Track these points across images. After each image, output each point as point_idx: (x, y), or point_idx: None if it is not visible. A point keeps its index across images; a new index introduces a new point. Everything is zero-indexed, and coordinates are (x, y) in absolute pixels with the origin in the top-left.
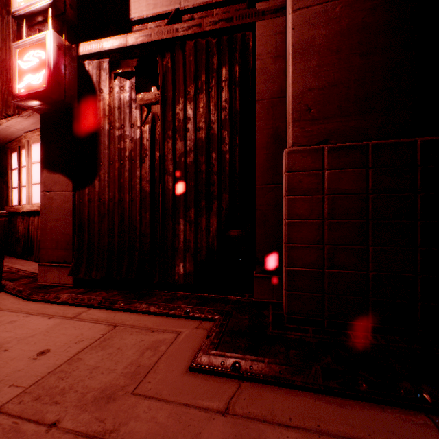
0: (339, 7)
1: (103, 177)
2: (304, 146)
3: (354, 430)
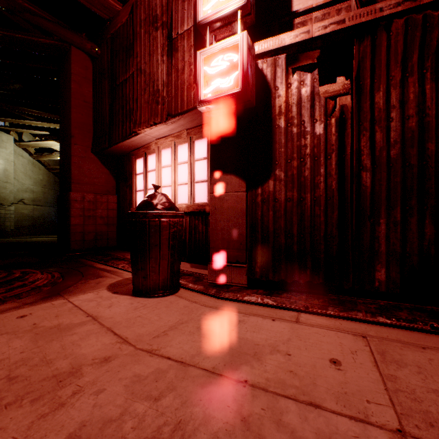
0: None
1: (279, 176)
2: None
3: None
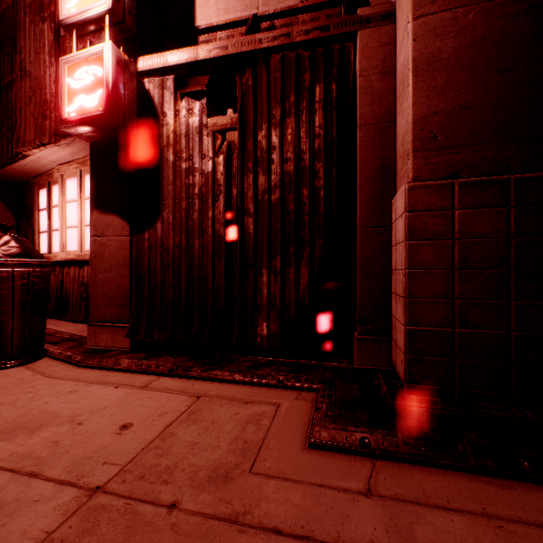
0: (472, 14)
1: (167, 218)
2: (428, 181)
3: (527, 514)
